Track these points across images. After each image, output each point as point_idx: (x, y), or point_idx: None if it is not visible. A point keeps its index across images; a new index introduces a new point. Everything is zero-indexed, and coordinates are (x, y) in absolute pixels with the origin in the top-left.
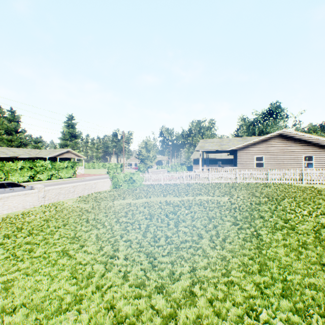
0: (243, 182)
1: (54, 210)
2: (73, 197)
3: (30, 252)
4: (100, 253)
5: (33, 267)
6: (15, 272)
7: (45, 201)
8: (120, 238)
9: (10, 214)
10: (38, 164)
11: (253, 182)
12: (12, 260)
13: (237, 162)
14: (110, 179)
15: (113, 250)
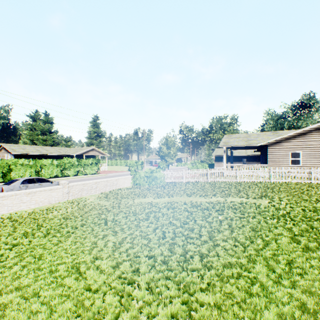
0: (278, 181)
1: (76, 207)
2: (95, 193)
3: (40, 259)
4: (115, 272)
5: (35, 286)
6: (14, 291)
7: (69, 196)
8: (141, 250)
9: (36, 208)
10: (66, 161)
11: (291, 181)
12: (18, 270)
13: (268, 159)
14: (131, 176)
15: (132, 270)
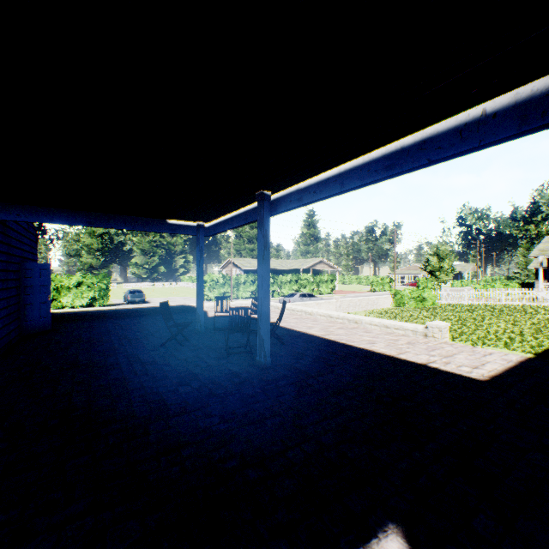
0: None
1: None
2: (358, 310)
3: None
4: None
5: None
6: None
7: (340, 310)
8: None
9: None
10: (302, 278)
11: None
12: None
13: None
14: (391, 296)
15: None
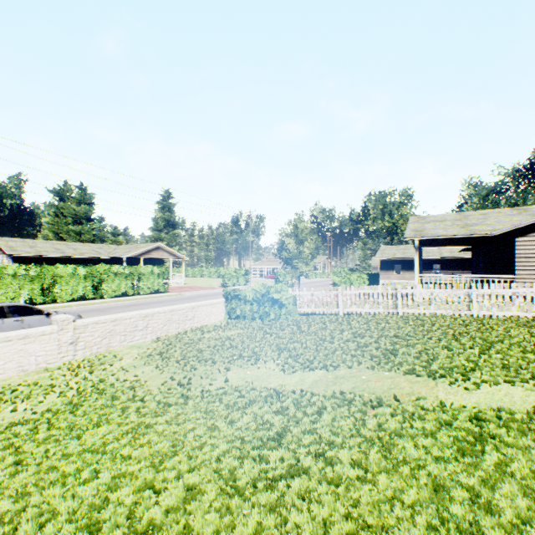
0: None
1: (75, 388)
2: (144, 339)
3: None
4: None
5: None
6: None
7: (76, 351)
8: None
9: None
10: (104, 269)
11: None
12: None
13: (517, 263)
14: (225, 299)
15: None
